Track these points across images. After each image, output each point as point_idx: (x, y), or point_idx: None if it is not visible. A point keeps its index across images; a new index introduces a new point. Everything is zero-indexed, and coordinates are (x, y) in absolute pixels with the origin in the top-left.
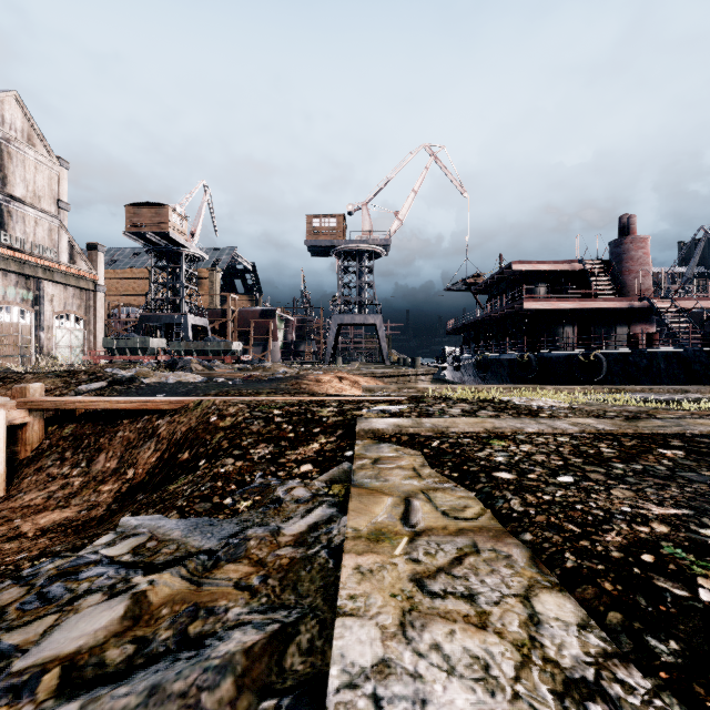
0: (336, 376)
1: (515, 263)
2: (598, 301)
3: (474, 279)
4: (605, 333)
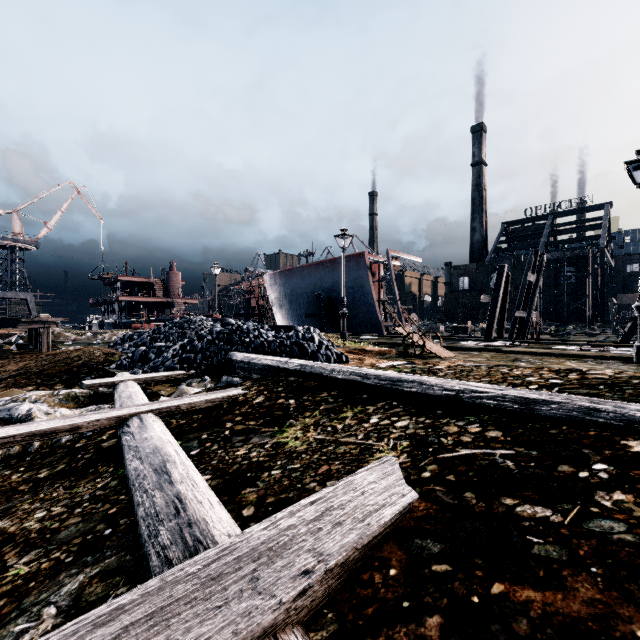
0: (8, 330)
1: (120, 276)
2: (154, 298)
3: (106, 275)
4: (161, 311)
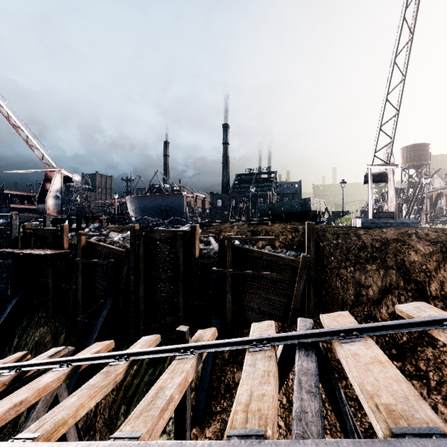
0: None
1: (6, 190)
2: (35, 206)
3: None
4: None
